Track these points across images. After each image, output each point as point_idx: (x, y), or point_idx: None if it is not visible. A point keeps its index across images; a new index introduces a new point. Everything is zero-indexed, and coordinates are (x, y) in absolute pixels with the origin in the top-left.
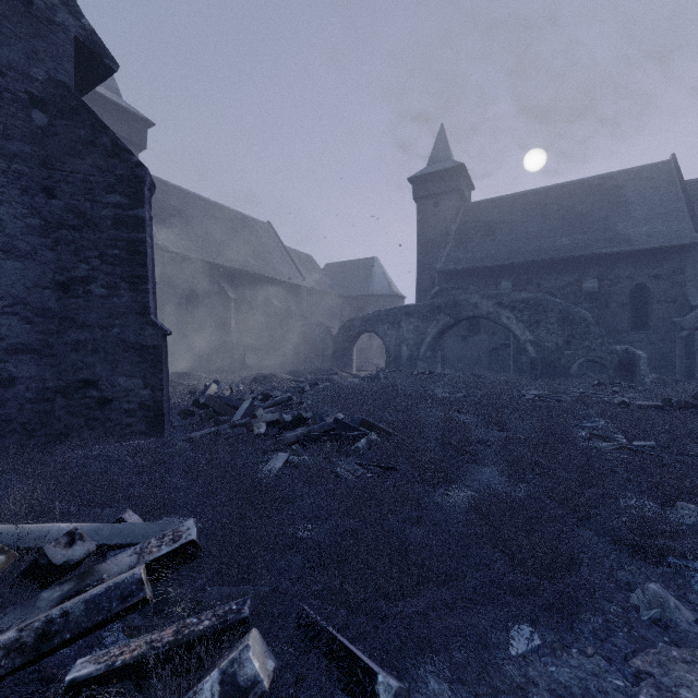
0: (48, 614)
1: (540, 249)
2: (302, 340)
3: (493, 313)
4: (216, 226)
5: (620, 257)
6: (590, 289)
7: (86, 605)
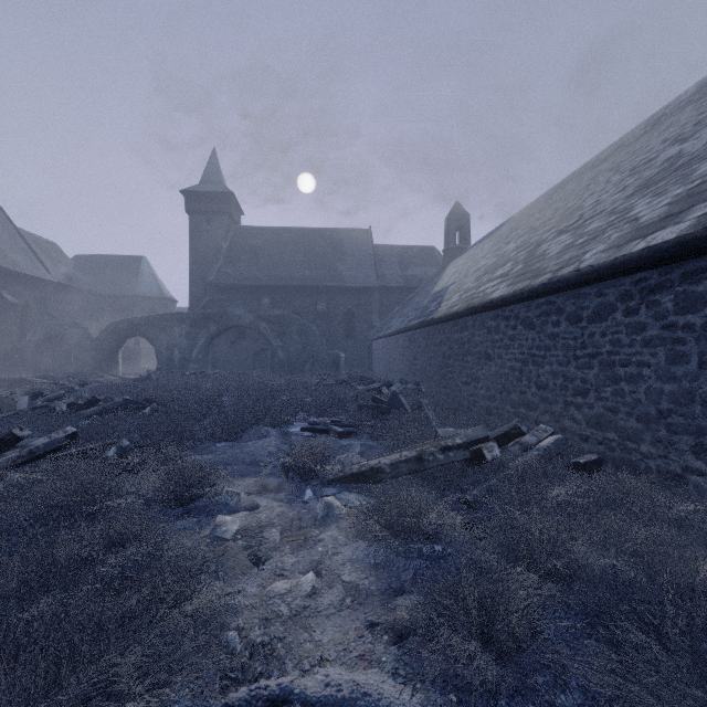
0: (28, 448)
1: (291, 276)
2: (47, 342)
3: (254, 324)
4: None
5: (339, 290)
6: (321, 310)
7: (45, 445)
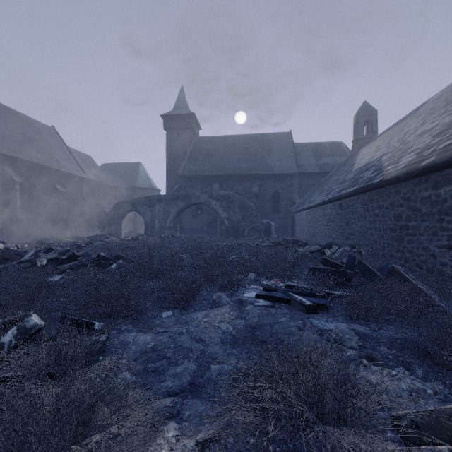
0: None
1: (233, 168)
2: (82, 216)
3: (208, 202)
4: (0, 122)
5: (268, 177)
6: (255, 191)
7: None
